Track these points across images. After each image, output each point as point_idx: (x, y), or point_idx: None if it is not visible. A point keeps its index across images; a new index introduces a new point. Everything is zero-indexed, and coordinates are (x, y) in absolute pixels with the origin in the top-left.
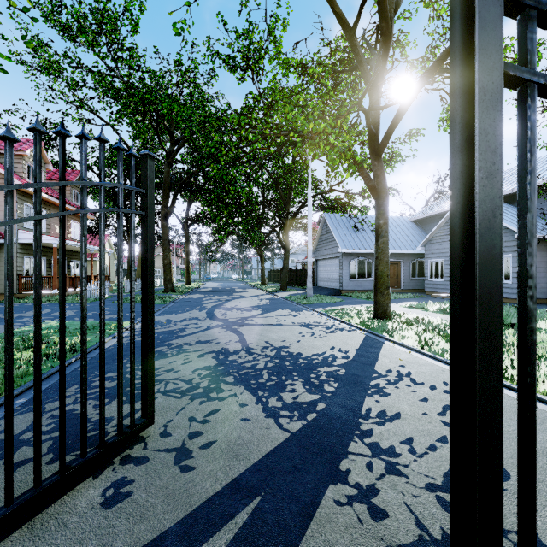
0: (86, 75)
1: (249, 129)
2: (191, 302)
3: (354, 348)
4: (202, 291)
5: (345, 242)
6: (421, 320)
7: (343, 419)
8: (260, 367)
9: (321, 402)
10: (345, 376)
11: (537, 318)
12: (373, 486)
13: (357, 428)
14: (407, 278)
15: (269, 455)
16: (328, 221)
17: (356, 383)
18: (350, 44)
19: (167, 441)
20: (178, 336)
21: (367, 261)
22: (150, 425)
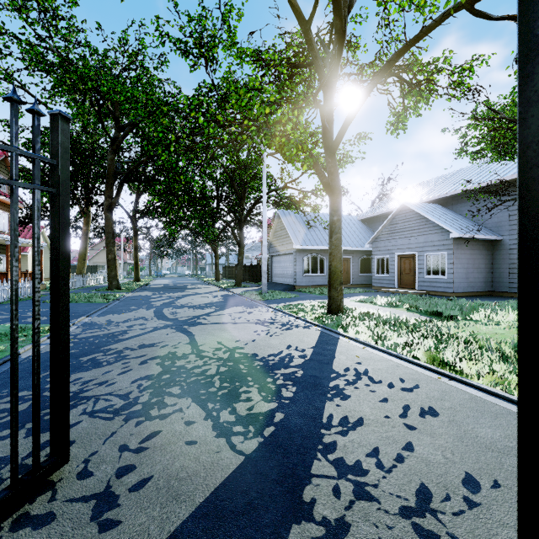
0: (12, 43)
1: (200, 113)
2: (137, 301)
3: (310, 345)
4: (151, 288)
5: (299, 238)
6: (372, 314)
7: (303, 431)
8: (211, 373)
9: (279, 411)
10: (303, 378)
11: (472, 310)
12: (343, 520)
13: (320, 441)
14: (356, 273)
15: (219, 491)
16: (283, 218)
17: (315, 385)
18: (306, 38)
19: (85, 484)
20: (118, 339)
21: (320, 258)
22: (64, 464)
